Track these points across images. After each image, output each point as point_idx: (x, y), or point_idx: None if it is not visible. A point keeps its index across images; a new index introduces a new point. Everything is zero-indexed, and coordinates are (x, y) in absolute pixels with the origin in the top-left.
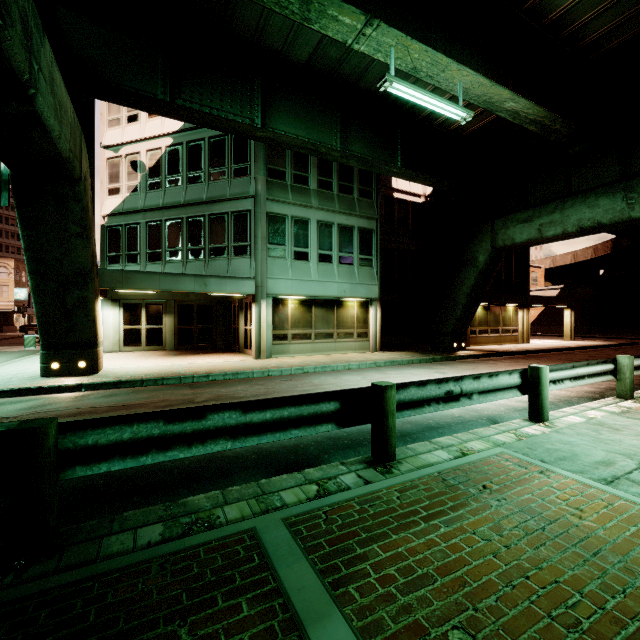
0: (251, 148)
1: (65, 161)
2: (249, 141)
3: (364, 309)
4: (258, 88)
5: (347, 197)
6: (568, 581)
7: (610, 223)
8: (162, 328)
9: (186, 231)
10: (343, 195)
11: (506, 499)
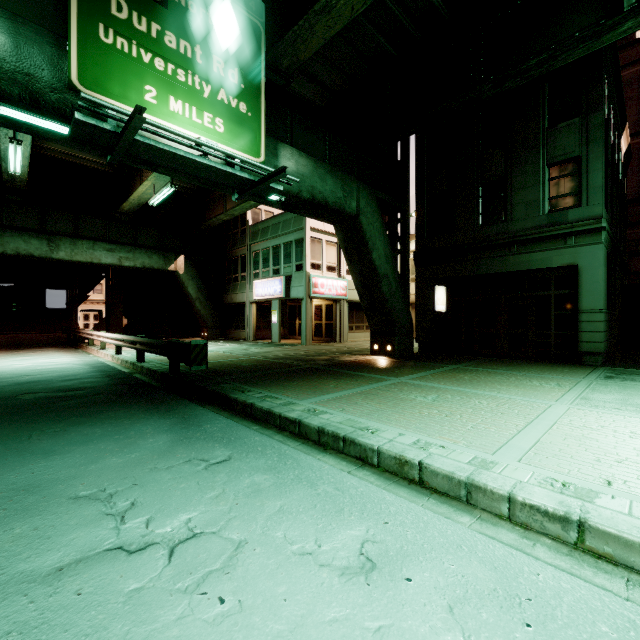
0: None
1: None
2: None
3: None
4: None
5: None
6: None
7: (39, 256)
8: None
9: None
10: None
11: None
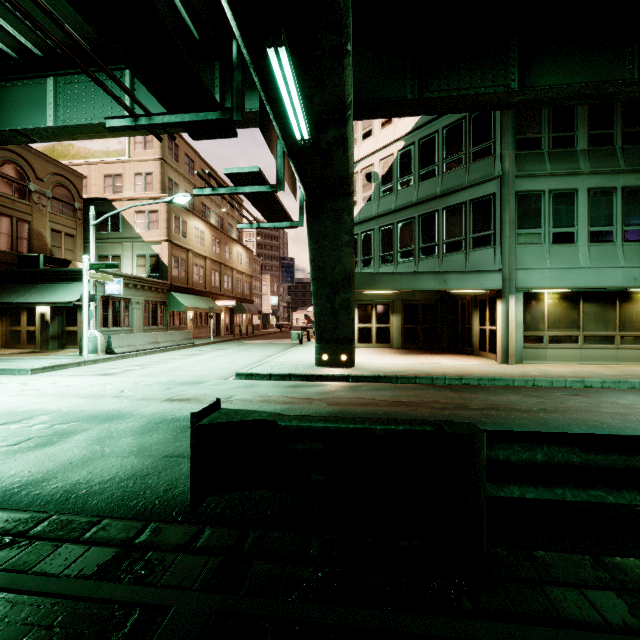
0: (495, 123)
1: (349, 177)
2: (492, 115)
3: None
4: (514, 46)
5: (638, 148)
6: None
7: None
8: (389, 327)
9: (418, 230)
10: (631, 146)
11: None
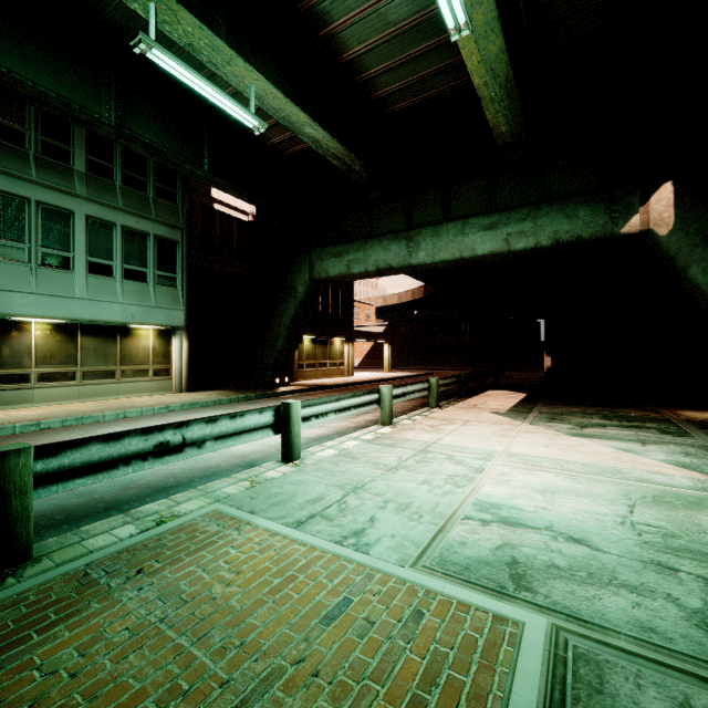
0: None
1: None
2: None
3: (165, 340)
4: None
5: (138, 193)
6: (120, 706)
7: (398, 267)
8: None
9: None
10: (131, 189)
11: (154, 583)
